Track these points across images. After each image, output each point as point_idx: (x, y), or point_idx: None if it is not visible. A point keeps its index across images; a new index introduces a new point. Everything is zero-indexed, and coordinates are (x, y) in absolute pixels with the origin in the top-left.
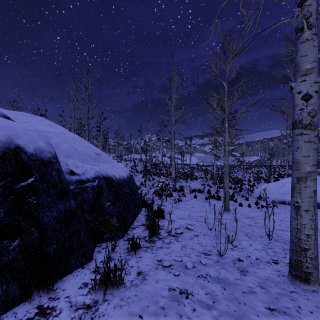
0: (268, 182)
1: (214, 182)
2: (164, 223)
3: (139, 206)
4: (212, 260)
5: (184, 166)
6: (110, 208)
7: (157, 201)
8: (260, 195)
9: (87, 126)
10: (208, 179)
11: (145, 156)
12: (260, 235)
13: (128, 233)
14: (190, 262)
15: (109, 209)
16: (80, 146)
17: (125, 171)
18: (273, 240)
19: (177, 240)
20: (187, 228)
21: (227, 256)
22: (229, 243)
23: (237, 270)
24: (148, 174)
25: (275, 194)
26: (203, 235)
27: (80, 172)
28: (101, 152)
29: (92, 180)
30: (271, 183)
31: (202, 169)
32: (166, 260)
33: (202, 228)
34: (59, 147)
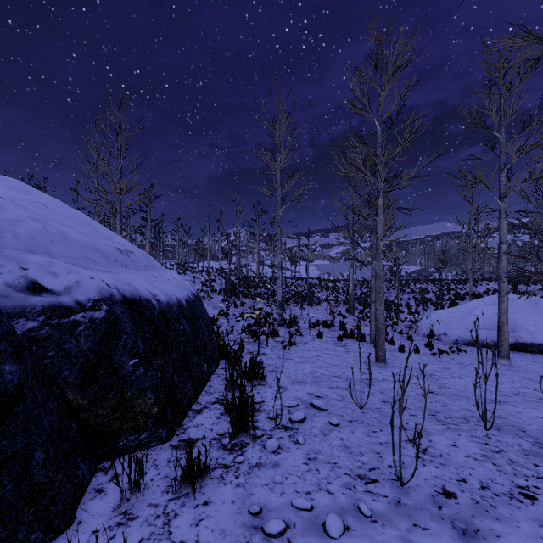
0: (441, 307)
1: (349, 308)
2: (265, 394)
3: (214, 358)
4: (384, 498)
5: (297, 281)
6: (138, 372)
7: (250, 346)
8: (431, 330)
9: (119, 205)
10: (338, 303)
11: (229, 263)
12: (462, 416)
13: (185, 425)
14: (335, 515)
15: (136, 374)
16: (80, 232)
17: (185, 287)
18: (492, 428)
19: (294, 439)
20: (314, 405)
21: (416, 484)
22: (408, 442)
23: (453, 530)
24: (233, 295)
25: (457, 329)
26: (349, 423)
27: (59, 287)
28: (134, 249)
29: (91, 307)
30: (448, 310)
31: (327, 287)
32: (273, 510)
33: (343, 404)
34: (13, 228)
